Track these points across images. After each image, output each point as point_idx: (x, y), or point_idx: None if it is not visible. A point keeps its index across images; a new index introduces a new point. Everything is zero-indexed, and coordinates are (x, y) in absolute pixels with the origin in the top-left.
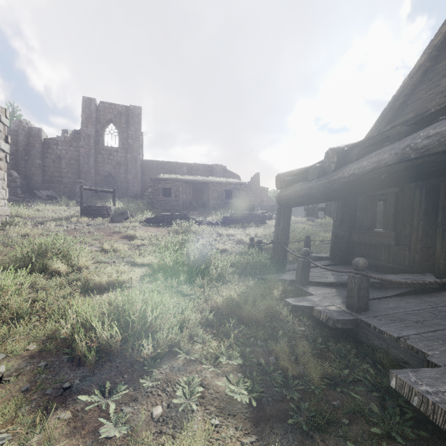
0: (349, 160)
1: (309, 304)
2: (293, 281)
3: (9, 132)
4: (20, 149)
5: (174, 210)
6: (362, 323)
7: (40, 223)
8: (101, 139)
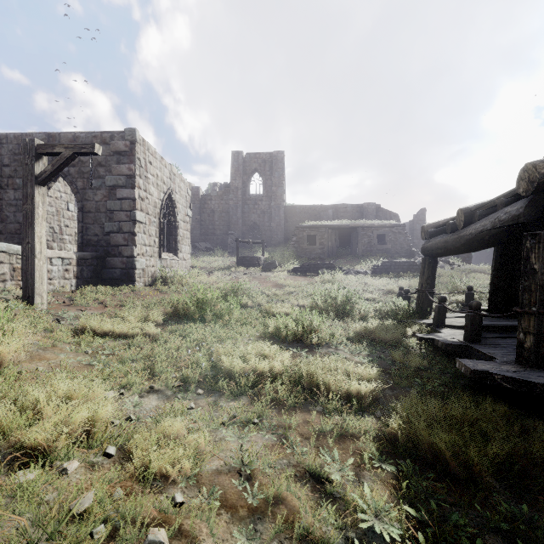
0: (474, 220)
1: (433, 337)
2: (430, 324)
3: None
4: None
5: (319, 259)
6: (469, 347)
7: (209, 272)
8: (247, 189)
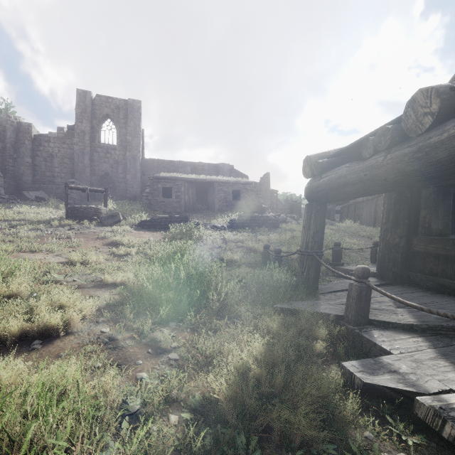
0: None
1: (399, 384)
2: (339, 317)
3: None
4: (8, 146)
5: (175, 213)
6: None
7: (13, 227)
8: (97, 135)
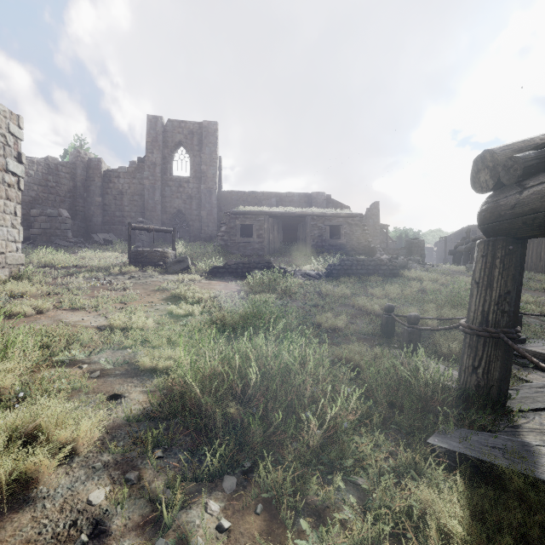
0: None
1: None
2: None
3: (66, 164)
4: (78, 185)
5: (256, 256)
6: None
7: (71, 275)
8: (169, 167)
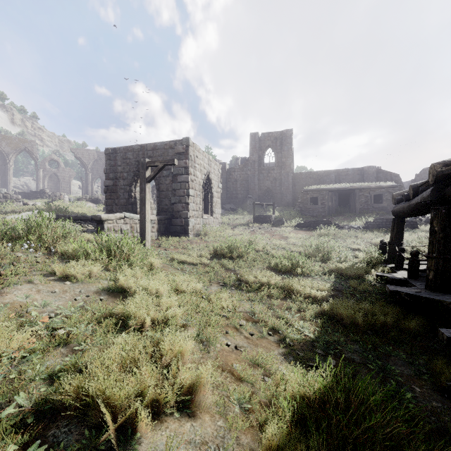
0: (418, 193)
1: (387, 275)
2: (392, 267)
3: None
4: None
5: (320, 216)
6: (407, 281)
7: (233, 227)
8: (262, 162)
